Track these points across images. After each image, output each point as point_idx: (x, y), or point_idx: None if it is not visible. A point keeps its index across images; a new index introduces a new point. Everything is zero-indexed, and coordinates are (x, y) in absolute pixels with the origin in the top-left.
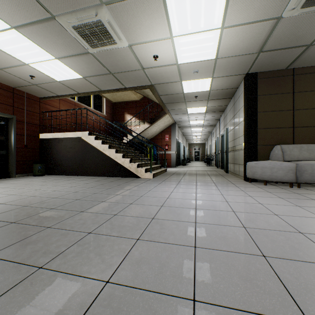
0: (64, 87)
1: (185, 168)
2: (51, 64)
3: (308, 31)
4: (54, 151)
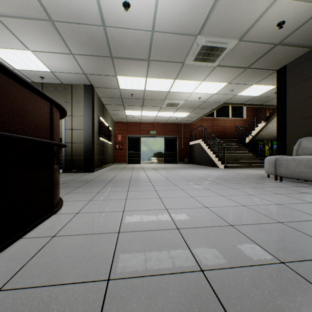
0: (190, 118)
1: None
2: (176, 114)
3: (249, 51)
4: (193, 151)
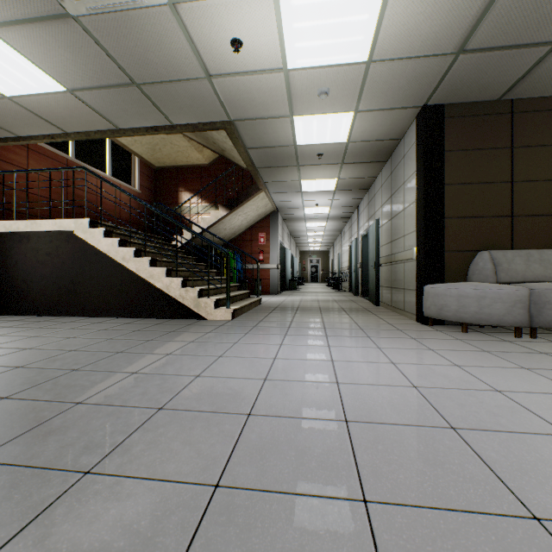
0: (28, 116)
1: (296, 295)
2: None
3: None
4: (10, 261)
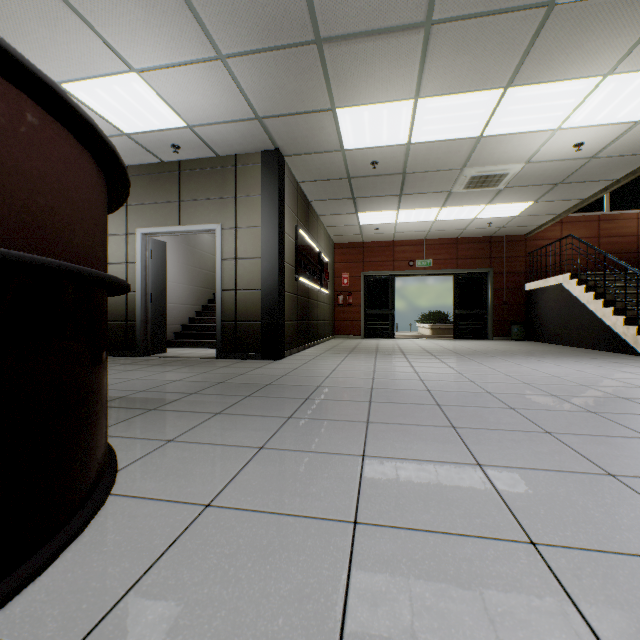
0: (531, 217)
1: None
2: (489, 210)
3: None
4: (538, 307)
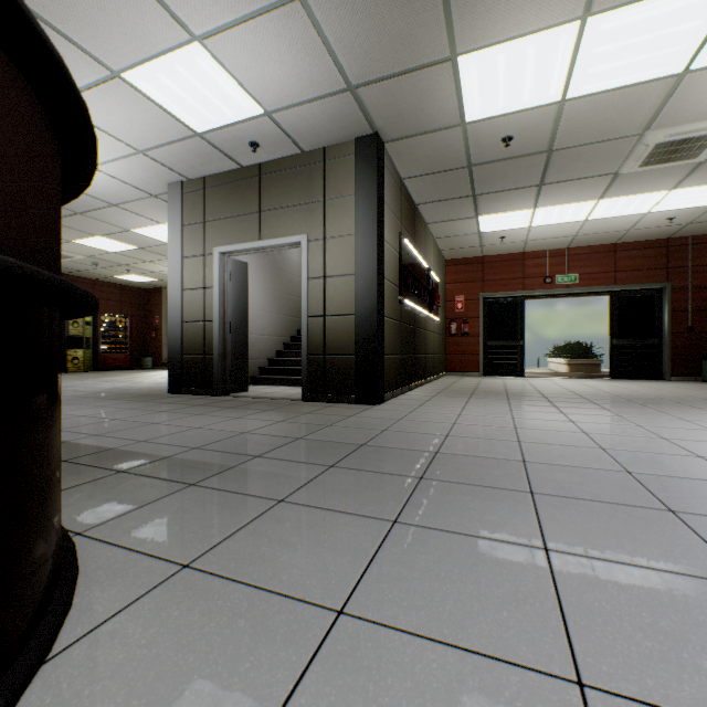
0: None
1: None
2: (674, 197)
3: None
4: None
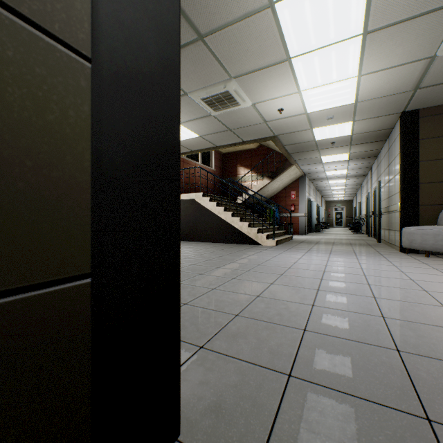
0: None
1: (318, 235)
2: None
3: None
4: None
